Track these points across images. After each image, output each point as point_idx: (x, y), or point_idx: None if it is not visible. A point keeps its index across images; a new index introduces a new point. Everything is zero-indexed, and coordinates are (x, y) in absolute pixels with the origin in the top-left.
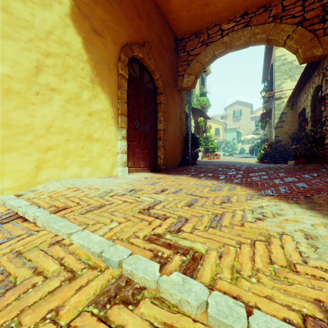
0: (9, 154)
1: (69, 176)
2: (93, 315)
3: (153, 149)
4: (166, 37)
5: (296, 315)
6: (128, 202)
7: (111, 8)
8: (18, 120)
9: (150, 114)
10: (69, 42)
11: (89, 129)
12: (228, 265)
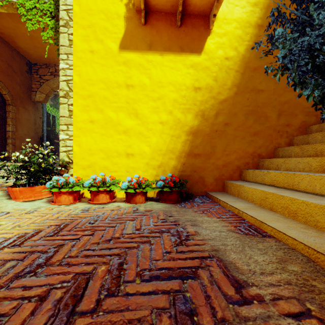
0: None
1: None
2: None
3: (1, 145)
4: (16, 63)
5: None
6: None
7: None
8: None
9: None
10: None
11: None
12: None
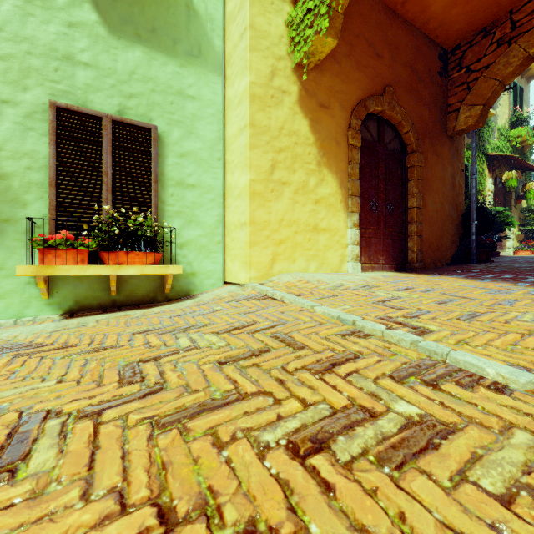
0: (254, 248)
1: (297, 270)
2: (338, 337)
3: (399, 238)
4: (422, 61)
5: (504, 363)
6: (361, 295)
7: (340, 67)
8: (260, 218)
9: (394, 186)
10: (297, 130)
11: (315, 219)
12: (458, 339)
